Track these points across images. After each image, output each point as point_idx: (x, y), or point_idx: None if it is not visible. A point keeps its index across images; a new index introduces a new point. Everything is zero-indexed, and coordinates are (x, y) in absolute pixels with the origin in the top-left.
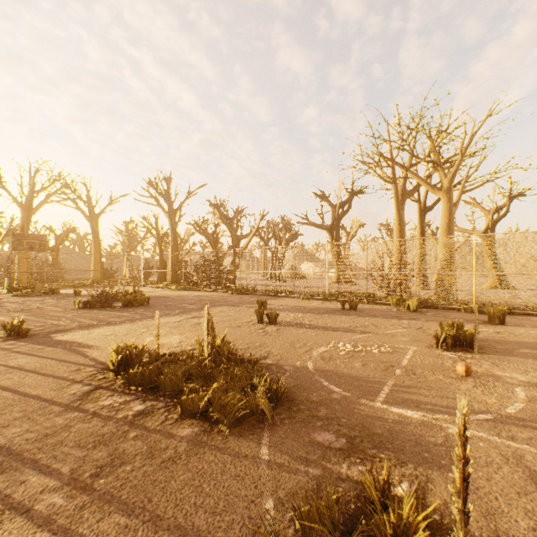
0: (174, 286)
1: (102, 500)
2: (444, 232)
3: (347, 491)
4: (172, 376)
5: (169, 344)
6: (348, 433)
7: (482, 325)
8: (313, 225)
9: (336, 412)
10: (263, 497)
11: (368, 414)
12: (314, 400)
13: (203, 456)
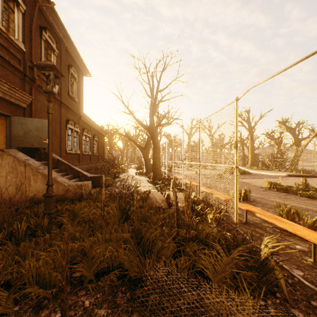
0: (255, 167)
1: (290, 200)
2: None
3: None
4: (291, 189)
5: None
6: None
7: None
8: None
9: None
10: None
11: None
12: None
13: (312, 201)
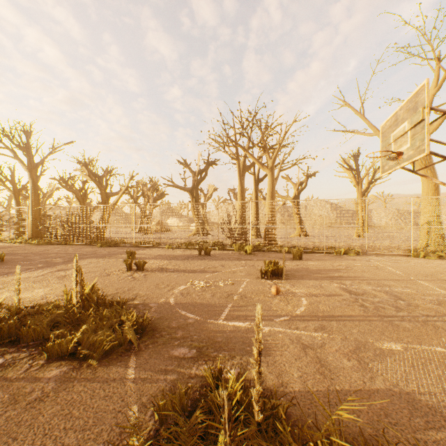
0: (35, 241)
1: None
2: (269, 198)
3: (195, 384)
4: (36, 326)
5: (32, 298)
6: (198, 345)
7: (289, 261)
8: (177, 187)
9: (190, 332)
10: (129, 405)
11: (213, 330)
12: (173, 326)
13: (72, 388)
